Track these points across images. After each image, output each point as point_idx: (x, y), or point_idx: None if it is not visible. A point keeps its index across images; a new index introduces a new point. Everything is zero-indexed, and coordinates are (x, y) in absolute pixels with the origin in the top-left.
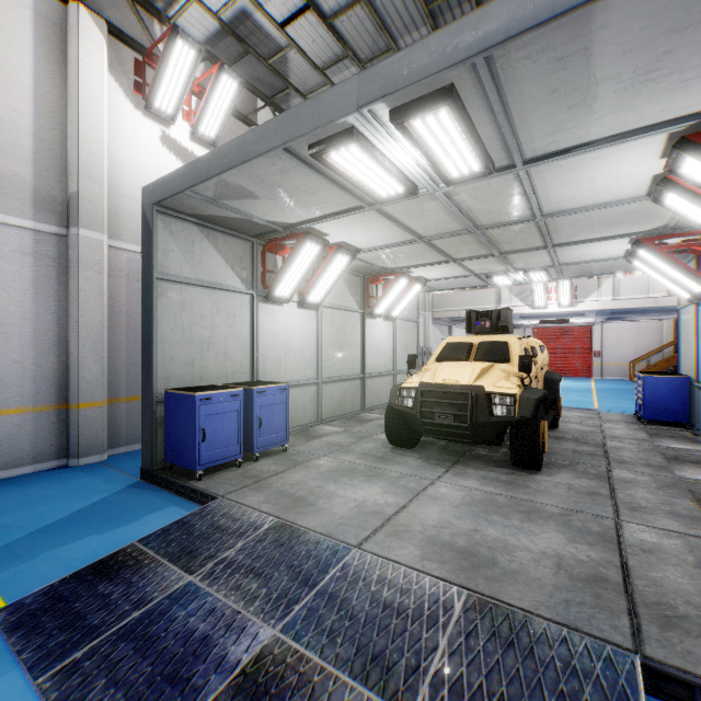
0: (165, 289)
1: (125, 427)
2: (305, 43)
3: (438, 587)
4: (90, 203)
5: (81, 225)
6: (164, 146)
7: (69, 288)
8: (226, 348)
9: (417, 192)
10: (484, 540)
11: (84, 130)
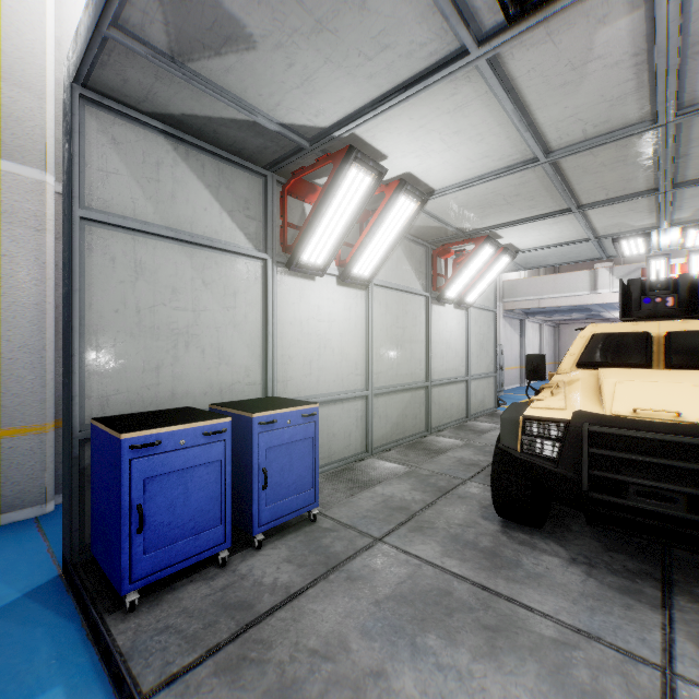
0: (102, 240)
1: None
2: None
3: None
4: (21, 122)
5: (6, 154)
6: None
7: None
8: (219, 344)
9: None
10: None
11: (12, 10)
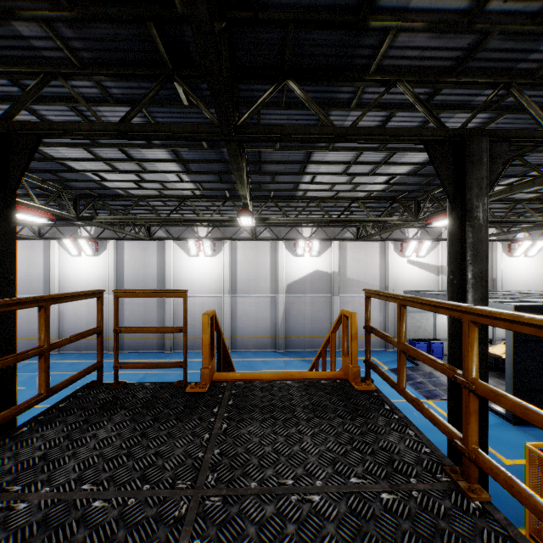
0: (408, 314)
1: None
2: None
3: None
4: (390, 287)
5: None
6: (408, 263)
7: (386, 308)
8: (425, 328)
9: None
10: None
11: (389, 270)
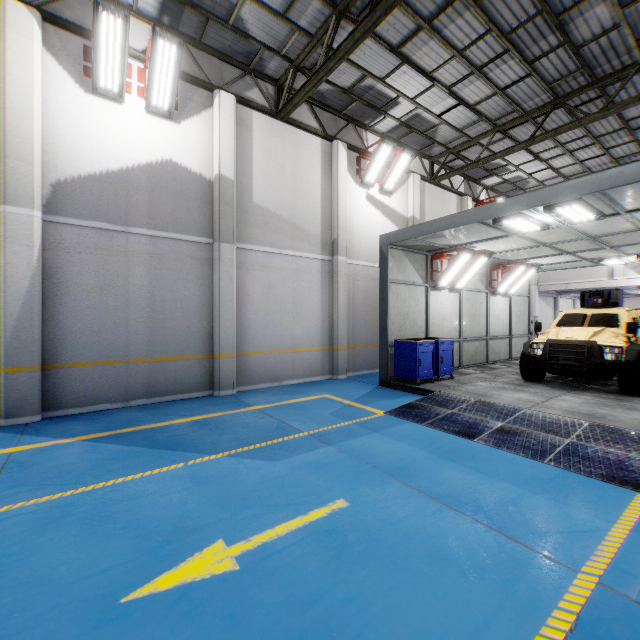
0: (391, 287)
1: (352, 362)
2: (452, 119)
3: (574, 420)
4: (342, 242)
5: (339, 254)
6: (367, 201)
7: (333, 287)
8: (414, 318)
9: (549, 228)
10: (597, 413)
11: (340, 205)
